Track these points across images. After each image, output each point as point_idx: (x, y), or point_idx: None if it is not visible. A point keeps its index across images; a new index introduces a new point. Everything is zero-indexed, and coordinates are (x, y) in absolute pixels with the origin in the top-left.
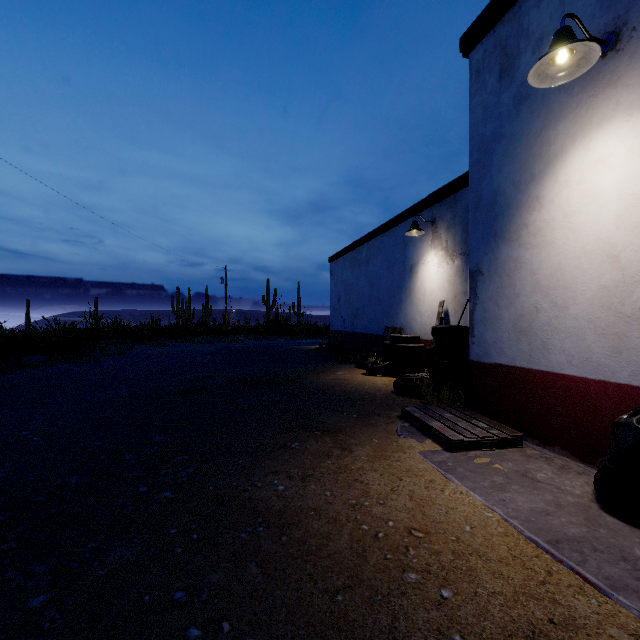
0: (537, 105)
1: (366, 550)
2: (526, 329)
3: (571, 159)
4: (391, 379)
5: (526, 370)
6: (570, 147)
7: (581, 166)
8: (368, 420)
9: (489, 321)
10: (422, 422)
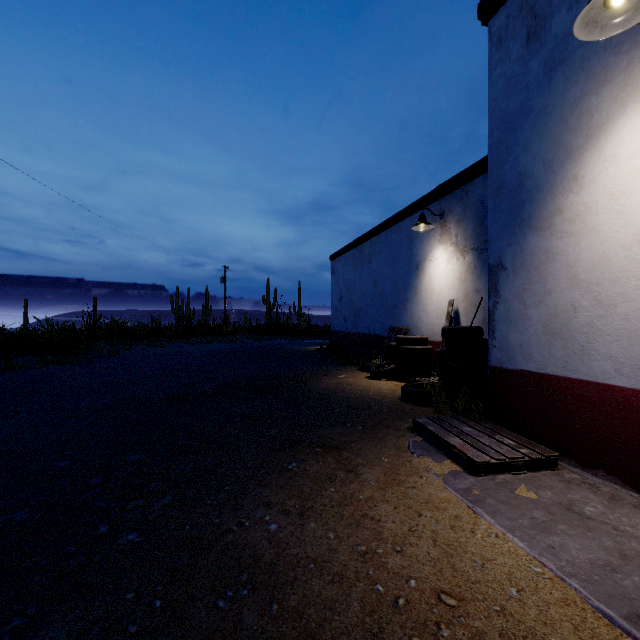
0: (575, 69)
1: (383, 628)
2: (560, 331)
3: (620, 129)
4: (397, 384)
5: (560, 378)
6: (618, 115)
7: (633, 136)
8: (375, 433)
9: (513, 322)
10: (438, 437)
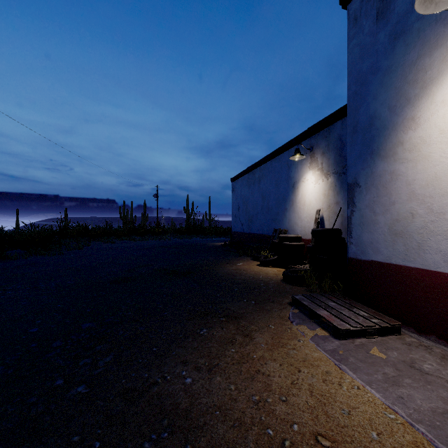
0: (413, 38)
1: None
2: (402, 232)
3: (447, 81)
4: (279, 269)
5: (402, 267)
6: (447, 71)
7: None
8: (264, 306)
9: (366, 225)
10: (311, 310)
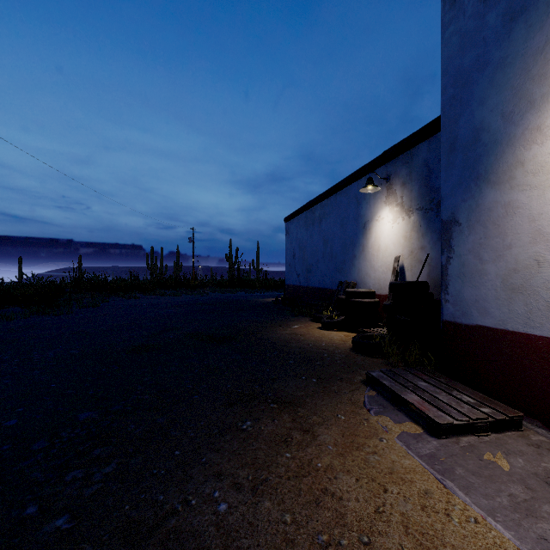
0: (539, 16)
1: None
2: (522, 286)
3: None
4: (347, 334)
5: (522, 335)
6: None
7: None
8: (330, 386)
9: (468, 277)
10: (394, 393)
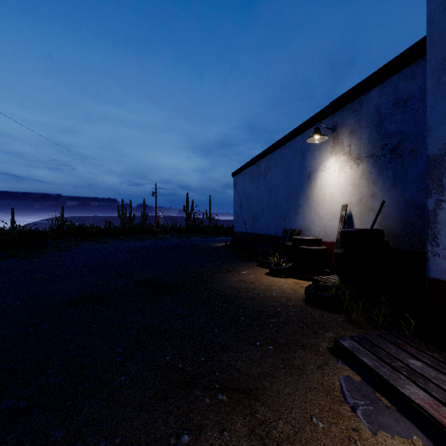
0: None
1: None
2: None
3: None
4: (296, 281)
5: None
6: None
7: None
8: (291, 358)
9: None
10: (384, 381)
